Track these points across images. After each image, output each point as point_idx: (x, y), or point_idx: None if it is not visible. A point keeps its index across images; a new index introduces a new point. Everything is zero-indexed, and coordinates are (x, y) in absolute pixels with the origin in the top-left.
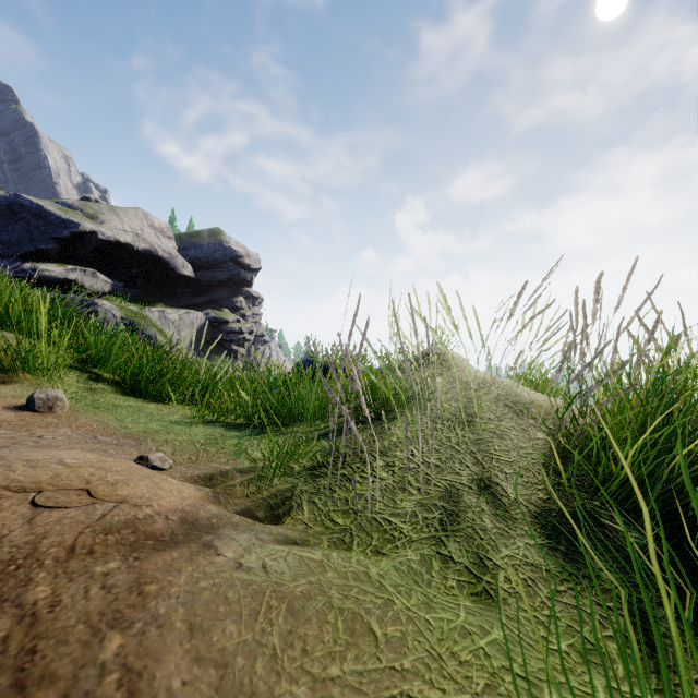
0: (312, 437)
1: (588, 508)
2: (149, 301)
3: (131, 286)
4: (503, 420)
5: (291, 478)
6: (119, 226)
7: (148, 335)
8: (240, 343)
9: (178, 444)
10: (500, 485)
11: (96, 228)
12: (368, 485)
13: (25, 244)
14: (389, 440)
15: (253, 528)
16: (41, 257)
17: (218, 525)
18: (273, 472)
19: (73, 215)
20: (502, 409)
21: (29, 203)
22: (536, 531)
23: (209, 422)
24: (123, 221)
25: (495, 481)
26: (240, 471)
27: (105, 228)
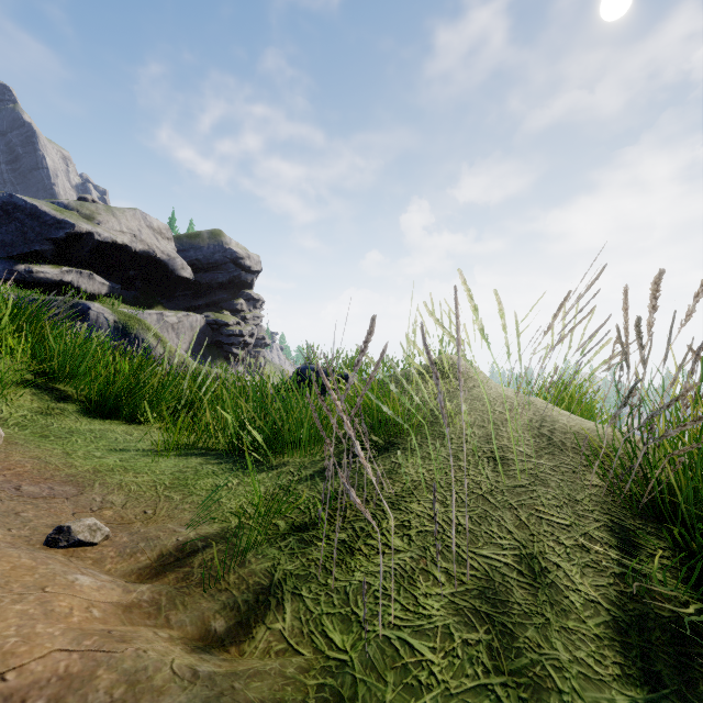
0: (305, 475)
1: (695, 611)
2: (148, 303)
3: (129, 288)
4: (543, 456)
5: (272, 548)
6: (116, 227)
7: (142, 339)
8: (240, 346)
9: (134, 489)
10: (561, 568)
11: (92, 229)
12: (376, 561)
13: (19, 245)
14: (402, 483)
15: (188, 697)
16: (36, 259)
17: (124, 702)
18: (245, 546)
19: (69, 215)
20: (539, 440)
21: (24, 203)
22: (635, 666)
23: (186, 449)
24: (121, 222)
25: (553, 560)
26: (204, 538)
27: (101, 229)
